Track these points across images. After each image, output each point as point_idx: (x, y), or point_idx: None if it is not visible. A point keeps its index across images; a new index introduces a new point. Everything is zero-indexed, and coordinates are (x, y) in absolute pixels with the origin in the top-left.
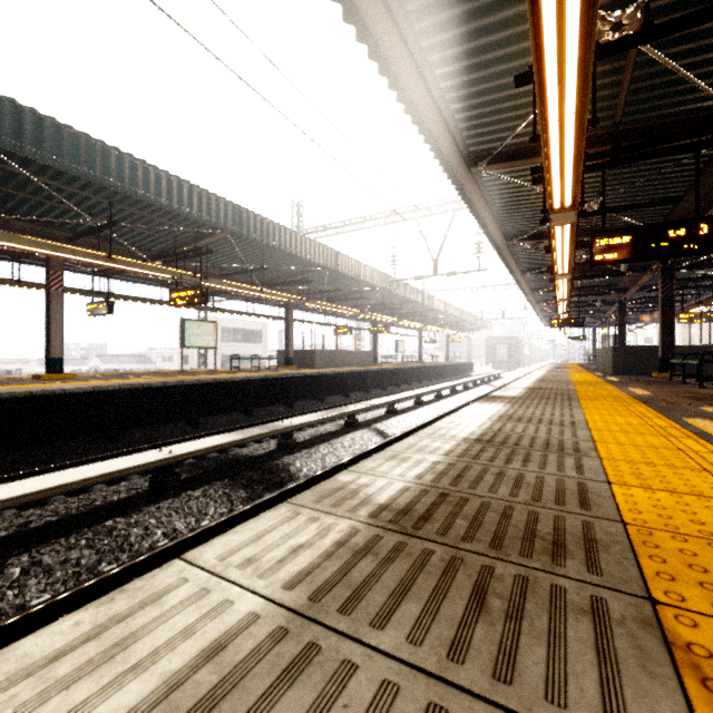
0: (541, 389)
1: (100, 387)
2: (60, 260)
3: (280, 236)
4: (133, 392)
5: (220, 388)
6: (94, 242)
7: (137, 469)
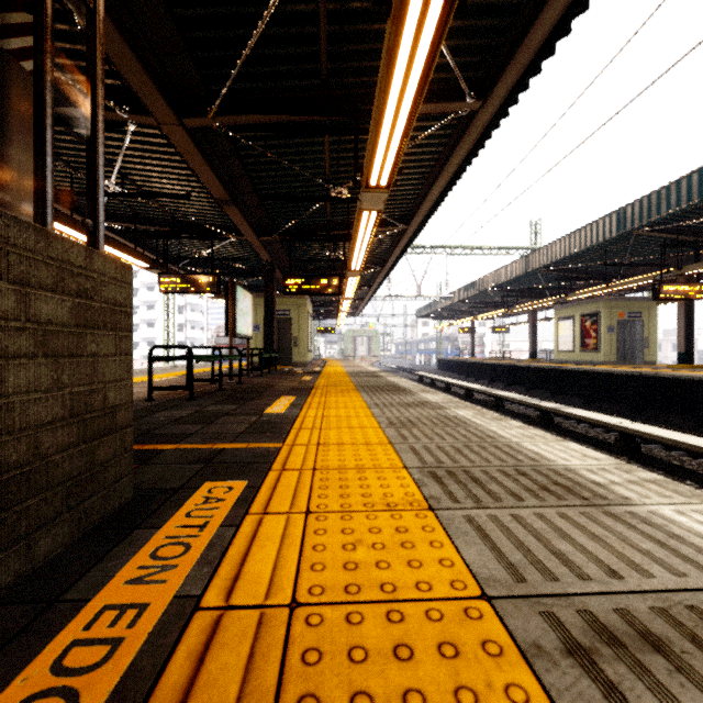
0: (370, 376)
1: (574, 368)
2: (682, 277)
3: (677, 194)
4: (593, 375)
5: (656, 383)
6: (701, 252)
7: (458, 385)
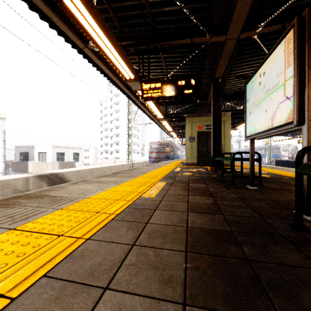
0: None
1: None
2: None
3: None
4: None
5: None
6: None
7: None
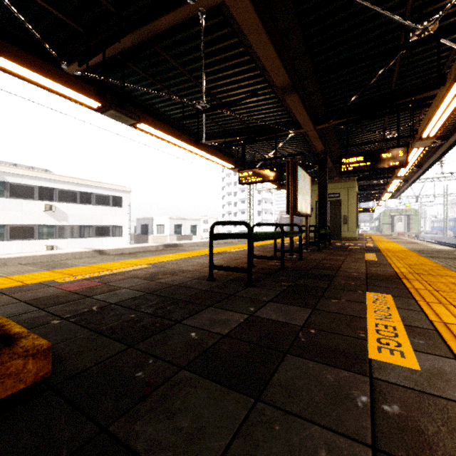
0: None
1: None
2: None
3: None
4: None
5: None
6: None
7: None
